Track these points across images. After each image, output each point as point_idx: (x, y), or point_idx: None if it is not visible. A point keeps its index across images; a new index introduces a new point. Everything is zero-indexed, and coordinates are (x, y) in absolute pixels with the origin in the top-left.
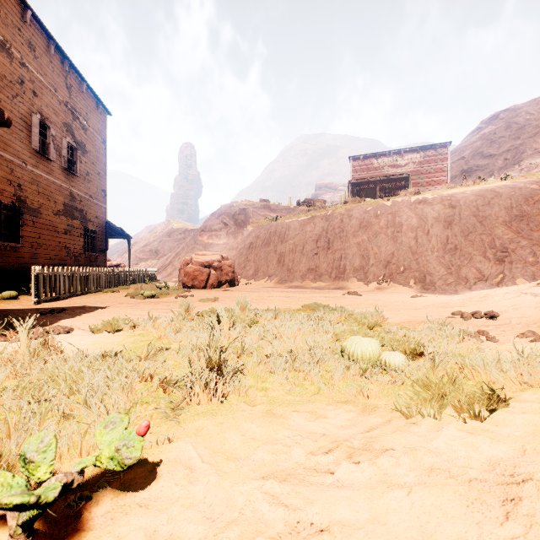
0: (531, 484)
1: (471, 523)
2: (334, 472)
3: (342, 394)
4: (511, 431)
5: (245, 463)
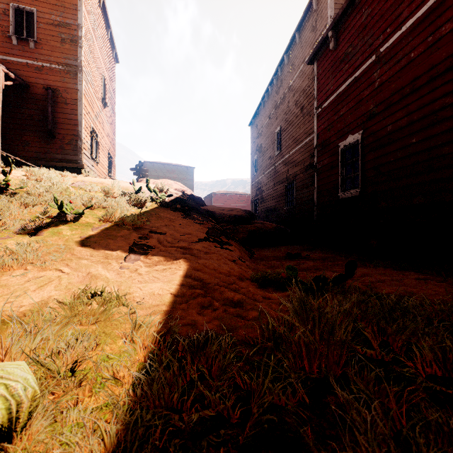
0: (155, 275)
1: (182, 275)
2: (205, 295)
3: (146, 347)
4: (115, 288)
5: (245, 309)
